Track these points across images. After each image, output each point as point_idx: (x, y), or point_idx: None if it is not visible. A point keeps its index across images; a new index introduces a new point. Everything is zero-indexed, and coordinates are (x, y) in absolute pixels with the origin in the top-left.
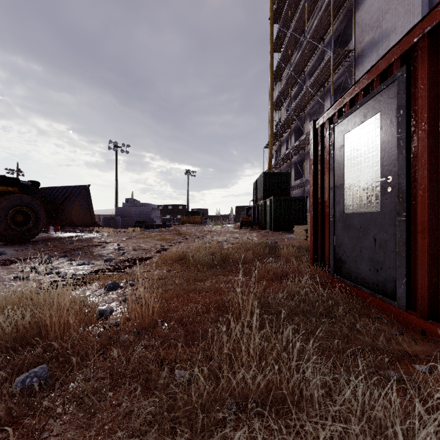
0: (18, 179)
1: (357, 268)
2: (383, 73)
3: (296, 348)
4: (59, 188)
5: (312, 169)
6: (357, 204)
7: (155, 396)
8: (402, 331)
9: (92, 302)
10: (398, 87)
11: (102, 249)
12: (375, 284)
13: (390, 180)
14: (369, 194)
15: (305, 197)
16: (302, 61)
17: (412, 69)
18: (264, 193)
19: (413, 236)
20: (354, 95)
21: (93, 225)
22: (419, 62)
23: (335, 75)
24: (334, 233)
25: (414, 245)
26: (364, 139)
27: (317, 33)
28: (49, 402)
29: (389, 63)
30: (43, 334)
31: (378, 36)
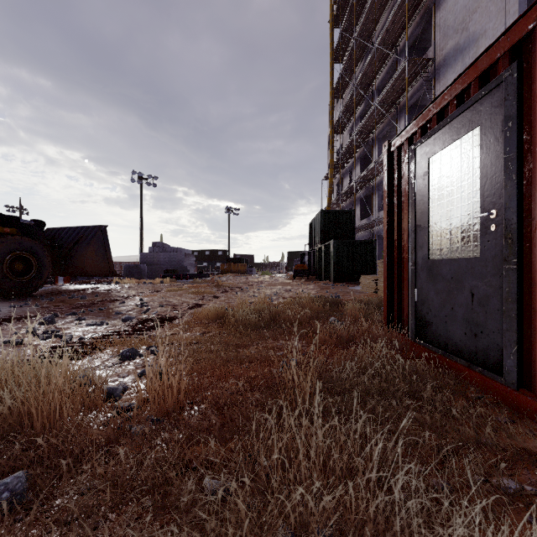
0: (18, 218)
1: (447, 331)
2: (483, 75)
3: (376, 449)
4: (69, 229)
5: (386, 203)
6: (448, 248)
7: (173, 523)
8: (513, 418)
9: (99, 377)
10: (505, 92)
11: (121, 305)
12: (473, 353)
13: (494, 215)
14: (464, 234)
15: (374, 240)
16: (369, 73)
17: (526, 67)
18: (322, 235)
19: (527, 290)
20: (443, 105)
21: (112, 275)
22: (536, 56)
23: (410, 90)
24: (416, 285)
25: (528, 302)
26: (456, 163)
27: (389, 38)
28: (22, 531)
29: (493, 60)
30: (26, 425)
31: (464, 41)
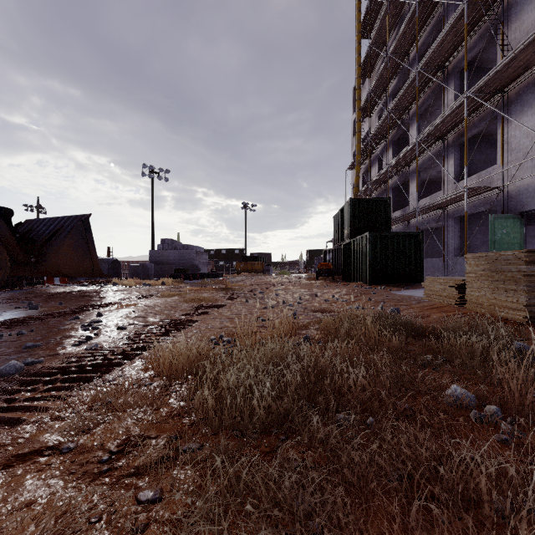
0: None
1: None
2: None
3: None
4: (49, 220)
5: None
6: None
7: None
8: None
9: None
10: None
11: (66, 323)
12: None
13: None
14: None
15: (420, 232)
16: (406, 38)
17: None
18: (352, 229)
19: None
20: None
21: (96, 276)
22: None
23: (464, 47)
24: None
25: None
26: None
27: None
28: None
29: None
30: None
31: None
